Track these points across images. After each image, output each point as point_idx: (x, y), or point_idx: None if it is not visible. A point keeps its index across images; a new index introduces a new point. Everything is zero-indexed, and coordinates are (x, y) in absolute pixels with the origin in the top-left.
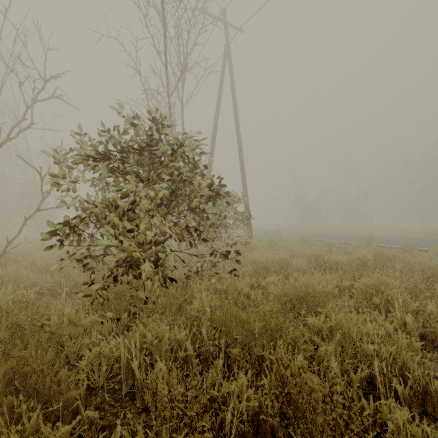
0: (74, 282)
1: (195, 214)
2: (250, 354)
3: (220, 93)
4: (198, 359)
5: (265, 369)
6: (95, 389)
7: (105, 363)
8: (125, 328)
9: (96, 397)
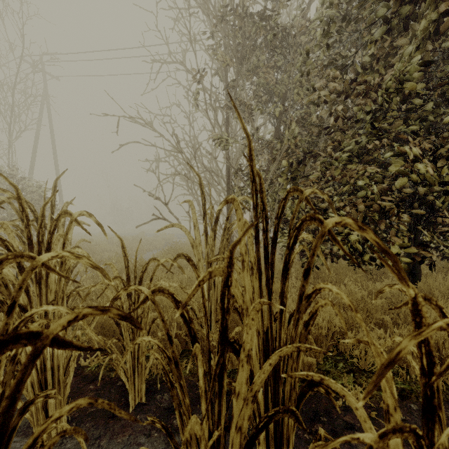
0: None
1: None
2: None
3: (40, 126)
4: None
5: None
6: None
7: None
8: None
9: None
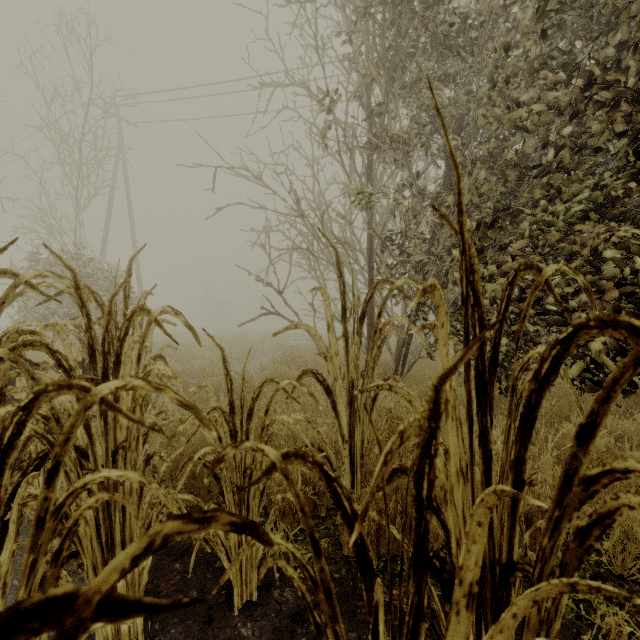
0: None
1: None
2: None
3: (113, 190)
4: None
5: None
6: None
7: None
8: None
9: None
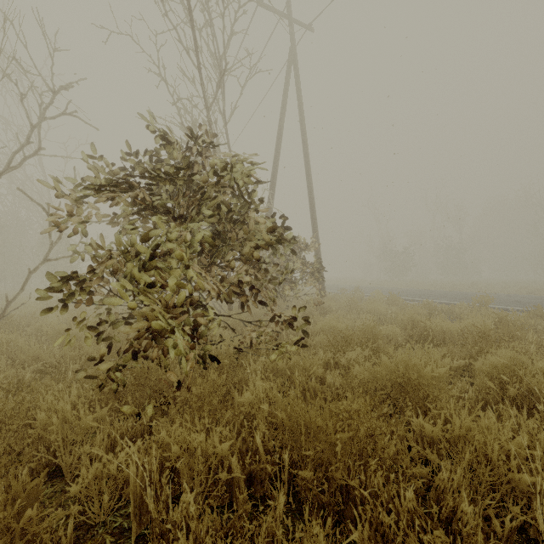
0: (87, 356)
1: (250, 265)
2: (328, 477)
3: (284, 109)
4: (246, 493)
5: (354, 512)
6: (93, 526)
7: (106, 489)
8: (146, 427)
9: (92, 542)
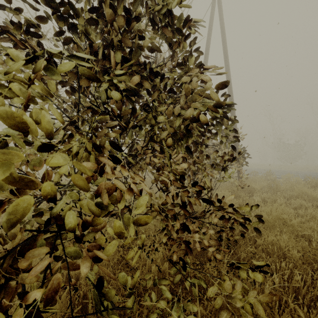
0: None
1: None
2: None
3: (210, 34)
4: None
5: None
6: None
7: None
8: None
9: None
